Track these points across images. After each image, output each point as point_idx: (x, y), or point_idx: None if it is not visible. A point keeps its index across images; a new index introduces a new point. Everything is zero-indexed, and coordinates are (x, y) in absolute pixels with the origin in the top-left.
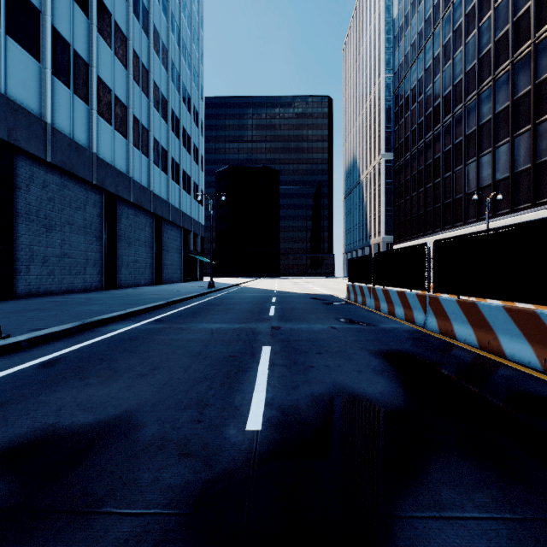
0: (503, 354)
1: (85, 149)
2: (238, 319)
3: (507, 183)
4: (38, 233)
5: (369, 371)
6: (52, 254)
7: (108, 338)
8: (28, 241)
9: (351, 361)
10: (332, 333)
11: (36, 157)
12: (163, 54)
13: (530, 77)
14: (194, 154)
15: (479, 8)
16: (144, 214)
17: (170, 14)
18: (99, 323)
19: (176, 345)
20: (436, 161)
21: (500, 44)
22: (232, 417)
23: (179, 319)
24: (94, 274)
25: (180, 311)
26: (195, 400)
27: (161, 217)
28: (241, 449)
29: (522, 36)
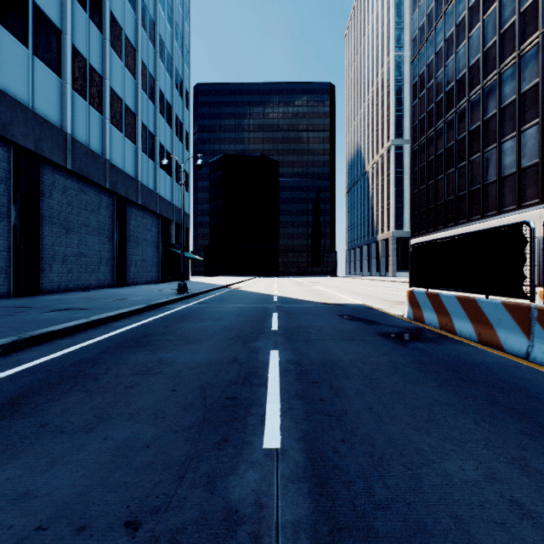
0: None
1: None
2: None
3: None
4: None
5: None
6: None
7: None
8: None
9: None
10: None
11: None
12: None
13: None
14: (177, 128)
15: None
16: (95, 190)
17: None
18: None
19: None
20: (473, 132)
21: None
22: None
23: None
24: None
25: None
26: None
27: (126, 198)
28: None
29: None
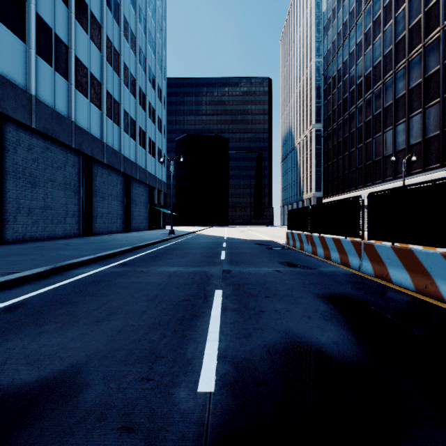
0: (442, 298)
1: (64, 117)
2: (193, 262)
3: (419, 147)
4: (24, 189)
5: (318, 316)
6: (36, 206)
7: (74, 281)
8: (15, 195)
9: (299, 306)
10: (278, 276)
11: (22, 124)
12: (132, 40)
13: (439, 58)
14: (158, 124)
15: (395, 2)
16: (115, 173)
17: (138, 8)
18: (69, 267)
19: (135, 288)
20: (358, 129)
21: (413, 31)
22: (184, 374)
23: (142, 262)
24: (73, 223)
25: (143, 255)
26: (146, 351)
27: (130, 176)
28: (191, 421)
29: (432, 23)
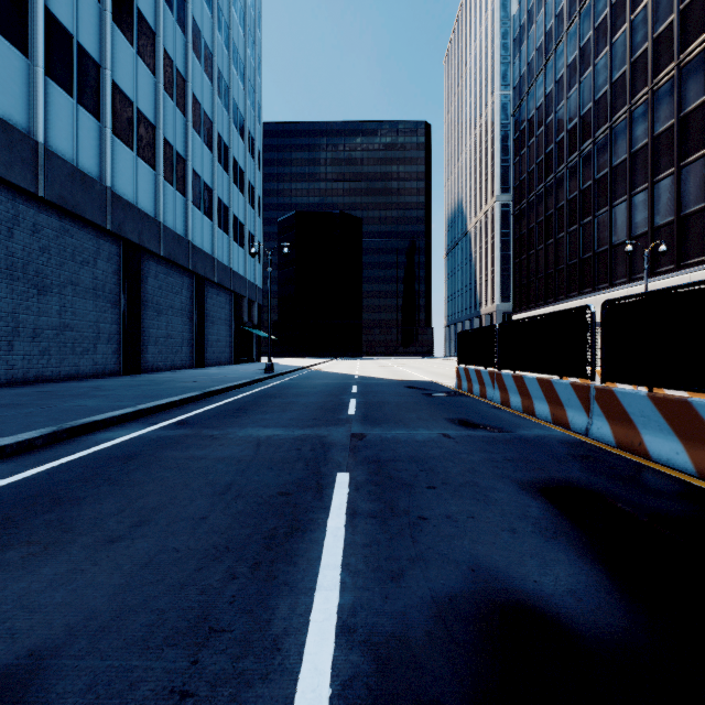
0: None
1: (94, 181)
2: (302, 420)
3: (670, 230)
4: (26, 296)
5: (530, 530)
6: (47, 325)
7: (89, 456)
8: (11, 307)
9: (492, 507)
10: (447, 446)
11: (22, 190)
12: (206, 58)
13: (704, 84)
14: (249, 194)
15: None
16: (179, 272)
17: (216, 6)
18: (87, 428)
19: (194, 470)
20: (571, 202)
21: (661, 42)
22: (262, 678)
23: (214, 420)
24: (108, 354)
25: (219, 407)
26: (191, 615)
27: (204, 277)
28: None
29: (692, 29)
